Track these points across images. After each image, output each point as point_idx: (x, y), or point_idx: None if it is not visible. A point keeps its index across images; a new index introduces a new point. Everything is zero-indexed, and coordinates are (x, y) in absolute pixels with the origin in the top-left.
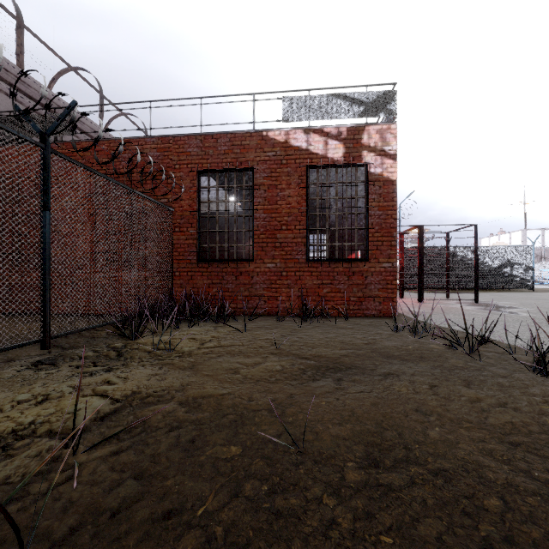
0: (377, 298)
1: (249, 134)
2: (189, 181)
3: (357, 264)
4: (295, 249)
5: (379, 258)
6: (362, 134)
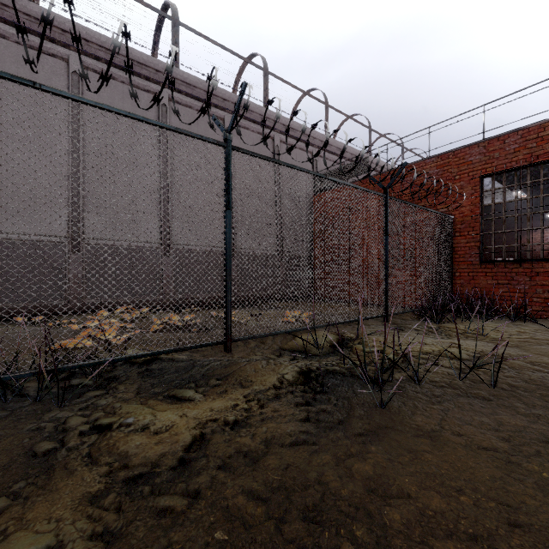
0: None
1: (548, 122)
2: (469, 188)
3: None
4: None
5: None
6: None
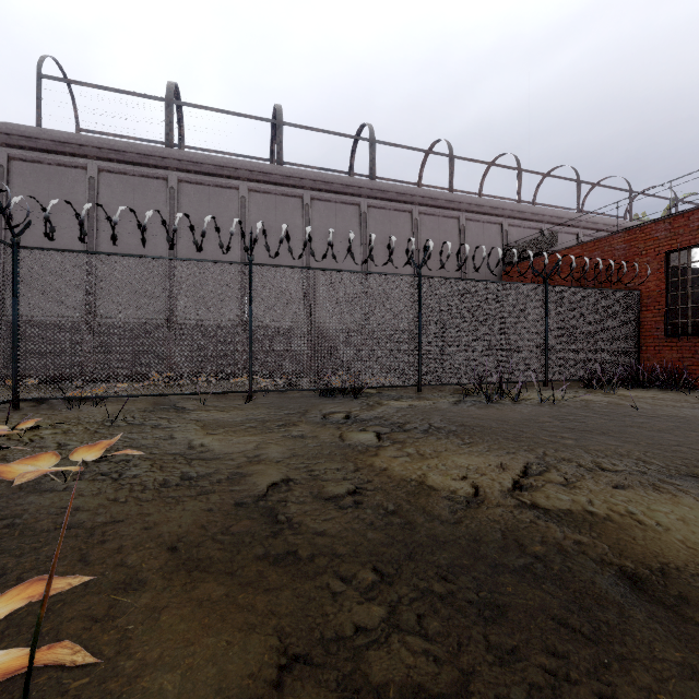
0: None
1: None
2: (655, 263)
3: None
4: None
5: None
6: None
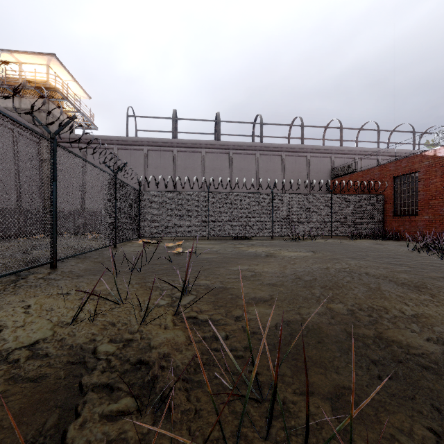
0: None
1: (415, 156)
2: (390, 182)
3: None
4: (439, 208)
5: None
6: None
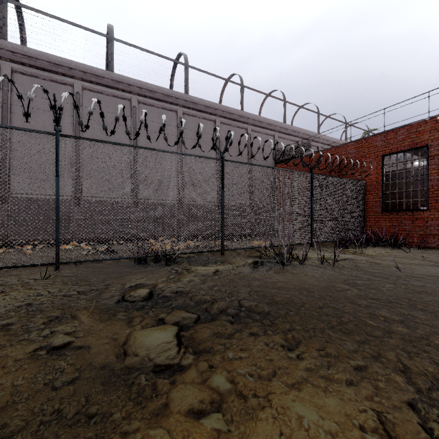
0: None
1: (423, 122)
2: (375, 163)
3: None
4: None
5: None
6: None
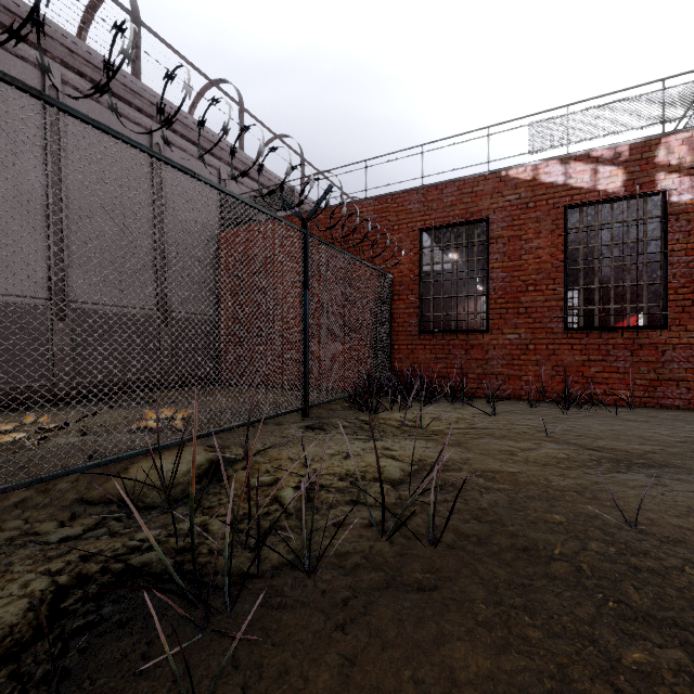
0: (682, 382)
1: (482, 177)
2: (409, 242)
3: (646, 334)
4: (547, 315)
5: (687, 325)
6: (656, 149)
